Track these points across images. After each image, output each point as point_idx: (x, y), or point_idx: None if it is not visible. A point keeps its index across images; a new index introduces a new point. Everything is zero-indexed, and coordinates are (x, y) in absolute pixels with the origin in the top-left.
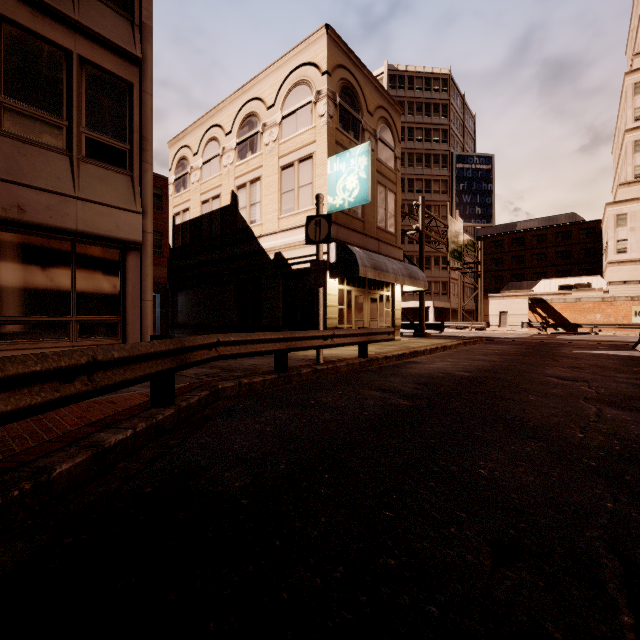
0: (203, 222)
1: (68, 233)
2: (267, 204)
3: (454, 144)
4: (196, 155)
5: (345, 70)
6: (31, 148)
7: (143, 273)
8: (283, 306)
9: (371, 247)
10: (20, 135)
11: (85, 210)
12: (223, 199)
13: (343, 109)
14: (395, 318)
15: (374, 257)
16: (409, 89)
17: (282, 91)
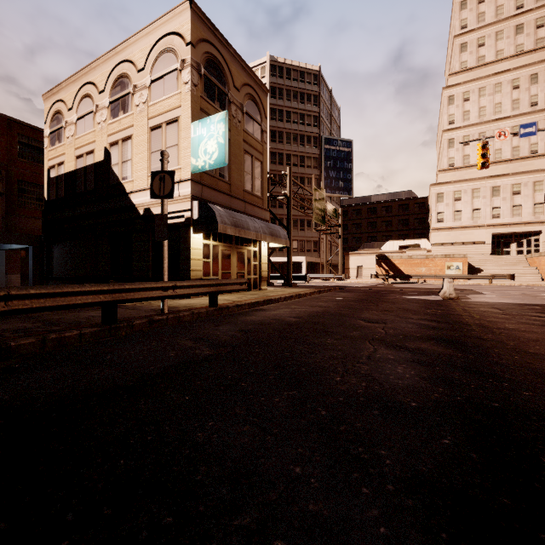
0: (77, 176)
1: None
2: (138, 162)
3: (323, 129)
4: (71, 110)
5: (210, 45)
6: None
7: None
8: (152, 259)
9: (237, 207)
10: None
11: None
12: (97, 155)
13: (208, 80)
14: (262, 270)
15: (236, 216)
16: (287, 79)
17: (151, 56)
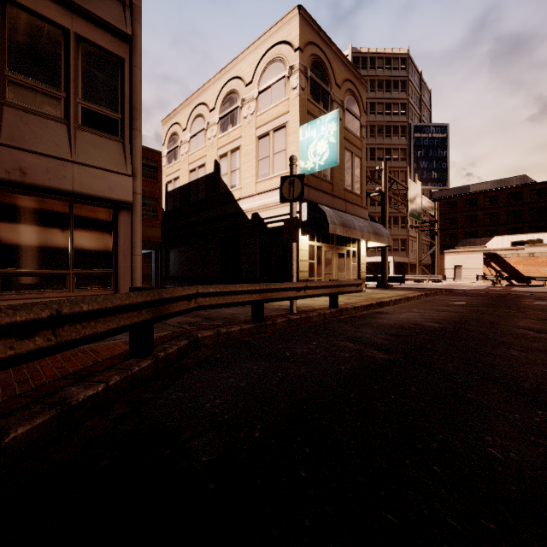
0: (191, 188)
1: (65, 194)
2: (245, 170)
3: (412, 116)
4: (185, 130)
5: (315, 46)
6: (32, 117)
7: (133, 230)
8: (260, 261)
9: (339, 207)
10: (23, 105)
11: (81, 173)
12: (207, 167)
13: (314, 82)
14: (361, 271)
15: (342, 215)
16: (371, 69)
17: (259, 69)
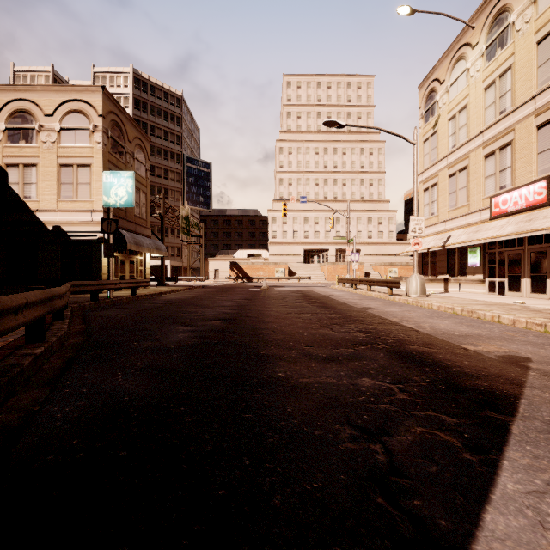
0: None
1: None
2: (45, 187)
3: (185, 147)
4: None
5: (114, 114)
6: None
7: None
8: (62, 265)
9: (131, 228)
10: None
11: None
12: None
13: (113, 139)
14: (146, 274)
15: (135, 237)
16: (151, 95)
17: (61, 109)
